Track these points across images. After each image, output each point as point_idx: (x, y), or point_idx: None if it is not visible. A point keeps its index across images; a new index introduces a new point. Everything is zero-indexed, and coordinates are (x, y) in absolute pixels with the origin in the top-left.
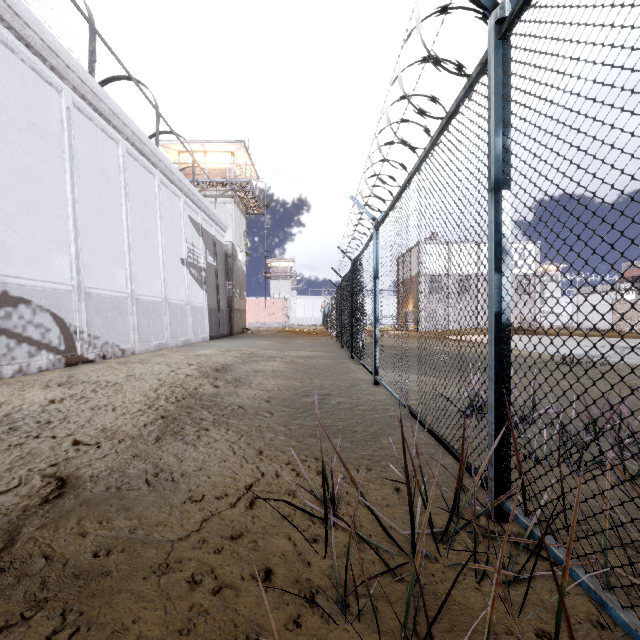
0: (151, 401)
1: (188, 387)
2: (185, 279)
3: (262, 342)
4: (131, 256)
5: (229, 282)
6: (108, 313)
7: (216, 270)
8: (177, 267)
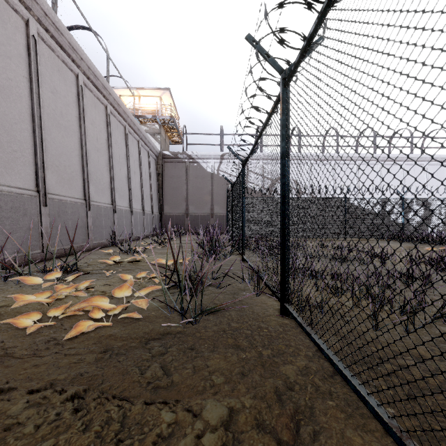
0: None
1: None
2: None
3: None
4: None
5: None
6: None
7: None
8: None
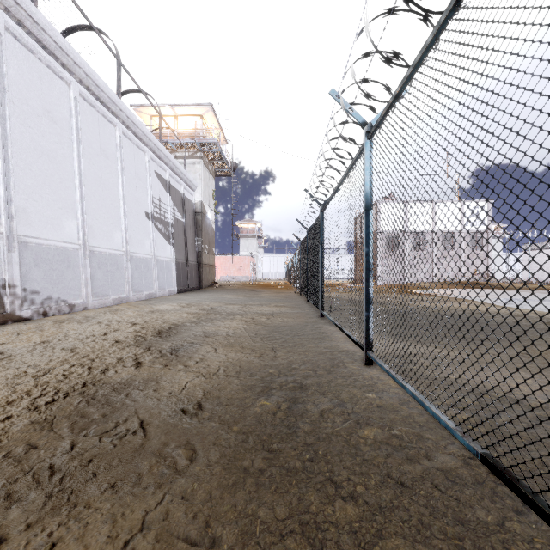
0: (6, 403)
1: (97, 366)
2: (150, 233)
3: (227, 296)
4: (84, 205)
5: (198, 238)
6: (52, 265)
7: (184, 226)
8: (141, 221)
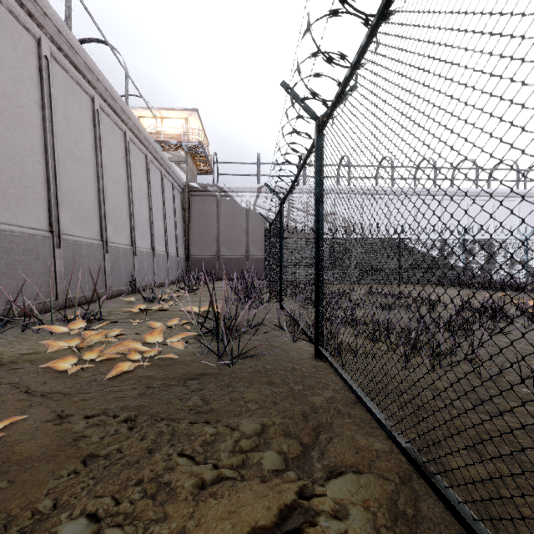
0: None
1: None
2: None
3: None
4: None
5: None
6: None
7: None
8: None
